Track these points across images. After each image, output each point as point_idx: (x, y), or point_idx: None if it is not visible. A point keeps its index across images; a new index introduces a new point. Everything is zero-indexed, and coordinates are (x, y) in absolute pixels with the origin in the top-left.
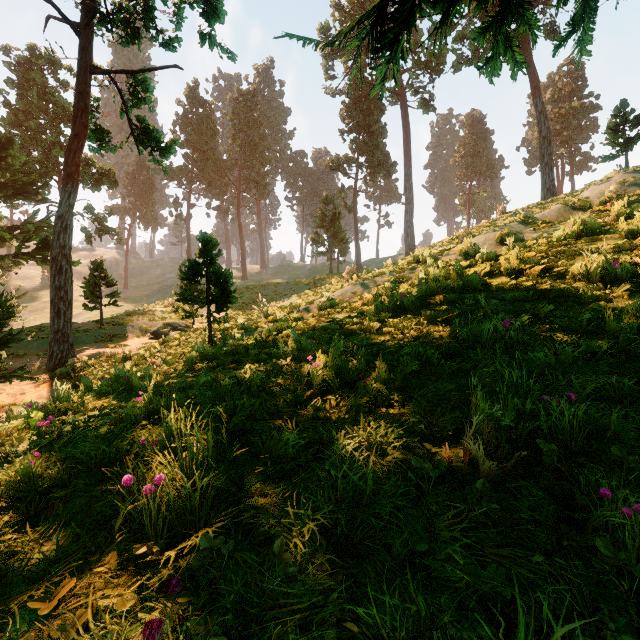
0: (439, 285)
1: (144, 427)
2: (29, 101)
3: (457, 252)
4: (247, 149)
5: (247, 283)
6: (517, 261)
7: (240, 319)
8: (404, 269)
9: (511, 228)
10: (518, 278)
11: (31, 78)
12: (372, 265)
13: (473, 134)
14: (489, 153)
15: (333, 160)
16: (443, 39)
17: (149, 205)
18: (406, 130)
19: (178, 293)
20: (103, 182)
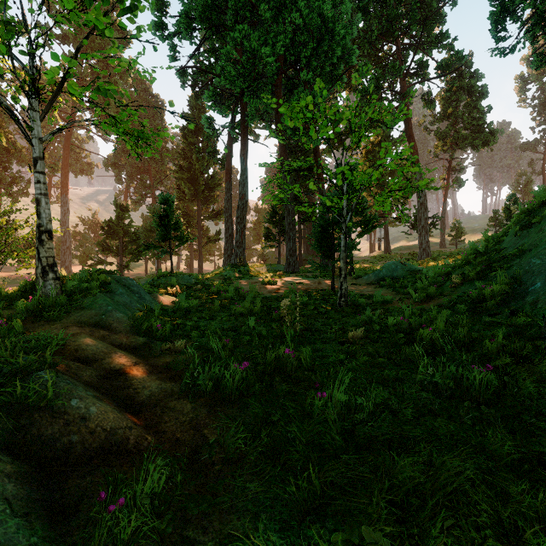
0: None
1: None
2: None
3: None
4: None
5: None
6: None
7: None
8: None
9: None
10: None
11: None
12: None
13: None
14: None
15: (523, 145)
16: None
17: None
18: None
19: (488, 225)
20: None
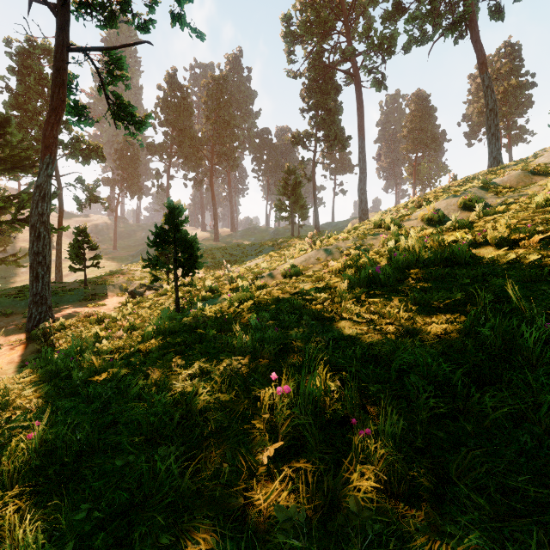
0: (418, 256)
1: (15, 503)
2: (27, 86)
3: (419, 217)
4: (219, 127)
5: (218, 244)
6: (506, 229)
7: (208, 282)
8: (366, 234)
9: (472, 193)
10: (509, 248)
11: (29, 66)
12: (328, 228)
13: (419, 111)
14: (433, 128)
15: (294, 135)
16: (394, 23)
17: (135, 177)
18: (360, 107)
19: (145, 259)
20: (92, 157)
